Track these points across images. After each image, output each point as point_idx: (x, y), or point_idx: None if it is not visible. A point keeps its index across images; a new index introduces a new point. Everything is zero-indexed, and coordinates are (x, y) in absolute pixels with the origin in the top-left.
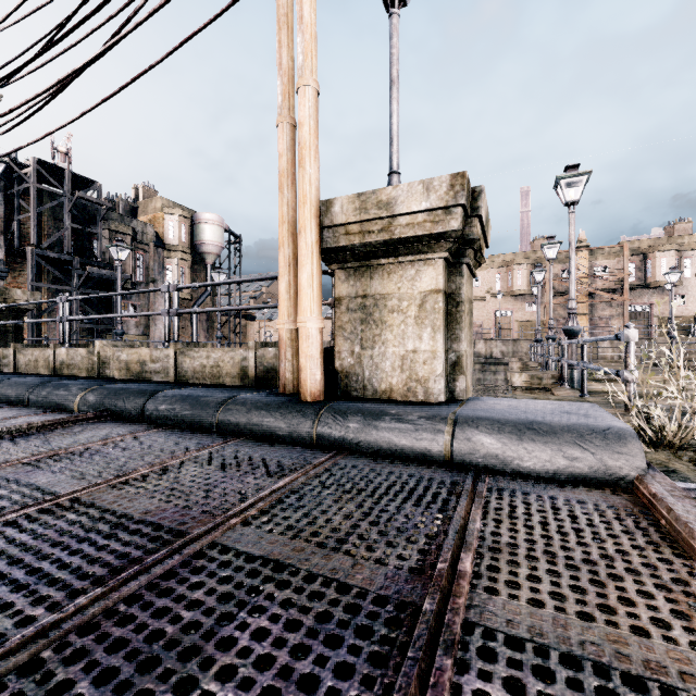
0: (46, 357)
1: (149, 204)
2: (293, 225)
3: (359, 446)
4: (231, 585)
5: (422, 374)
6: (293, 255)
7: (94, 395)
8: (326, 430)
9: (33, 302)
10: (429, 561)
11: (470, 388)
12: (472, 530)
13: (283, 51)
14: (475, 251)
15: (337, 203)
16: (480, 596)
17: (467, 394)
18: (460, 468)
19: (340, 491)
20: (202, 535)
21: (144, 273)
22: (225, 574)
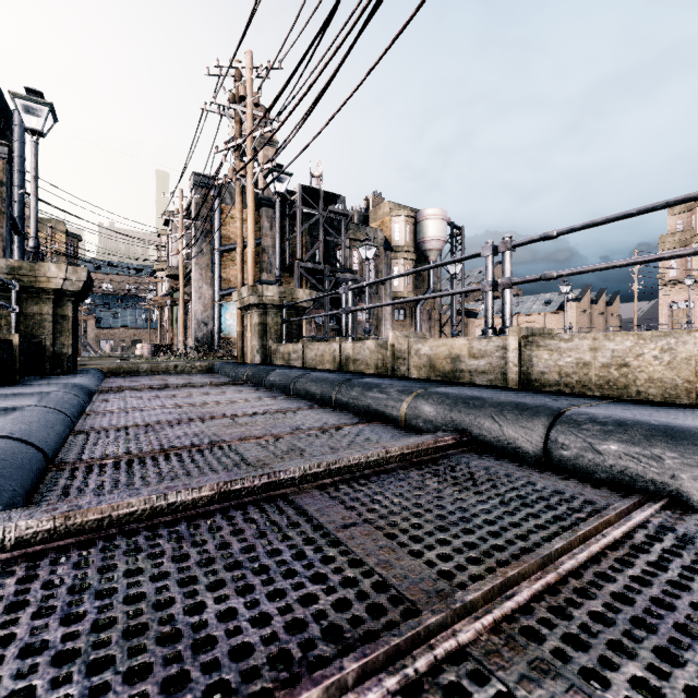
0: (331, 351)
1: (378, 211)
2: None
3: None
4: None
5: None
6: None
7: (428, 403)
8: None
9: (316, 297)
10: None
11: None
12: None
13: None
14: None
15: None
16: None
17: None
18: None
19: None
20: None
21: (374, 276)
22: None
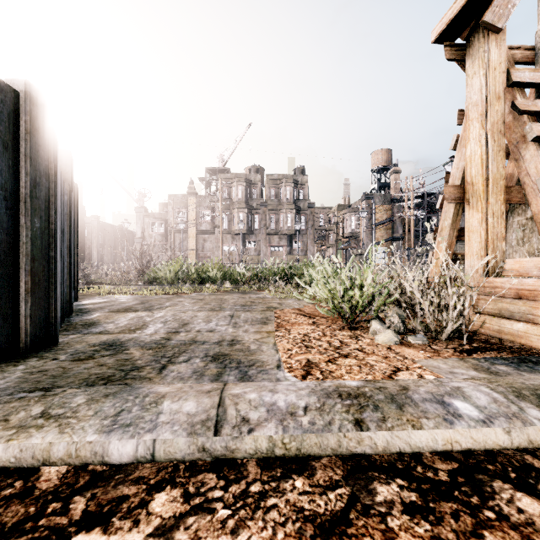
0: None
1: None
2: None
3: None
4: None
5: None
6: None
7: None
8: None
9: None
10: None
11: None
12: None
13: None
14: None
15: None
16: None
17: None
18: None
19: None
20: None
21: None
22: None
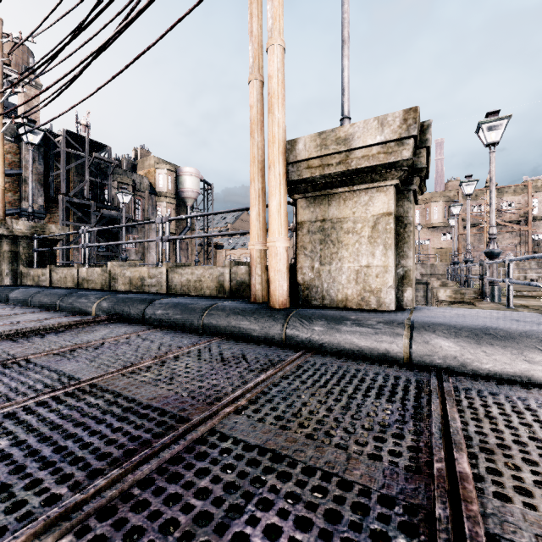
0: (72, 274)
1: (145, 162)
2: (261, 164)
3: (324, 346)
4: (234, 474)
5: (375, 286)
6: (261, 188)
7: (106, 302)
8: (294, 332)
9: (63, 234)
10: (422, 459)
11: (413, 299)
12: (455, 428)
13: (253, 21)
14: (421, 179)
15: (301, 142)
16: (491, 503)
17: (412, 303)
18: (419, 368)
19: (316, 385)
20: (201, 422)
21: (141, 214)
22: (227, 462)
